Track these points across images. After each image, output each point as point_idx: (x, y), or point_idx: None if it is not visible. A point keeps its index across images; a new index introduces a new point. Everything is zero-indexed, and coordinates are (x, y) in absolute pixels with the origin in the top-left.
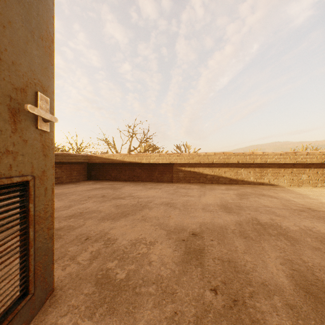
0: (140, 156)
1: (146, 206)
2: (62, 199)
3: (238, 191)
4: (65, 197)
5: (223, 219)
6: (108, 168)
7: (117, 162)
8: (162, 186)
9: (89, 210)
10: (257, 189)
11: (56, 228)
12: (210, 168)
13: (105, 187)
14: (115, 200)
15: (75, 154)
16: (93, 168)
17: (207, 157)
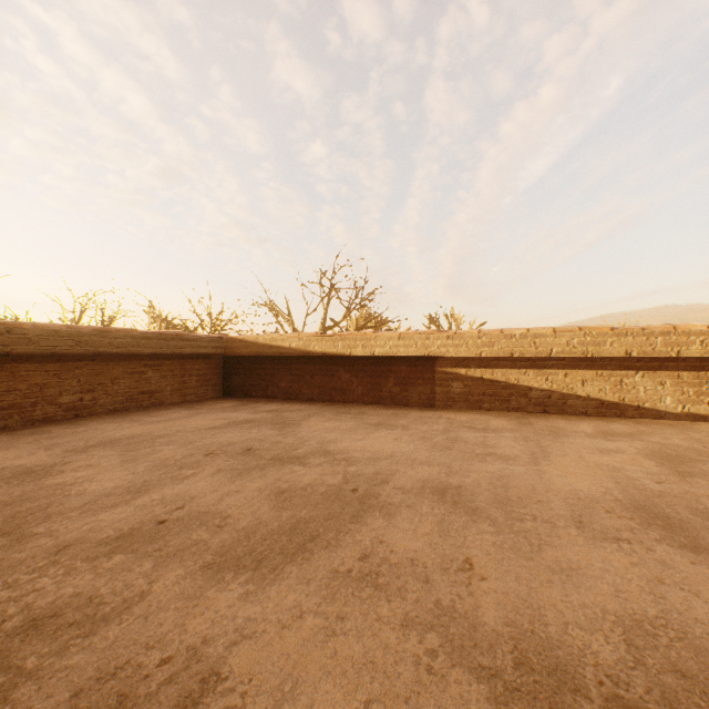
0: (350, 339)
1: (373, 501)
2: (134, 458)
3: (648, 444)
4: (146, 450)
5: (708, 600)
6: (272, 370)
7: (292, 354)
8: (409, 418)
9: (190, 510)
10: (702, 437)
11: (32, 612)
12: (541, 372)
13: (261, 418)
14: (276, 469)
15: (193, 335)
16: (237, 368)
17: (534, 341)
